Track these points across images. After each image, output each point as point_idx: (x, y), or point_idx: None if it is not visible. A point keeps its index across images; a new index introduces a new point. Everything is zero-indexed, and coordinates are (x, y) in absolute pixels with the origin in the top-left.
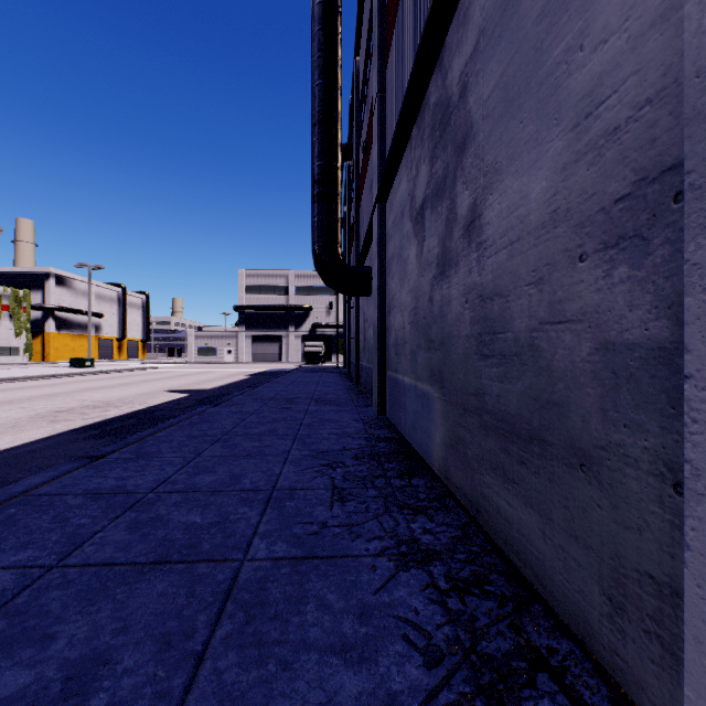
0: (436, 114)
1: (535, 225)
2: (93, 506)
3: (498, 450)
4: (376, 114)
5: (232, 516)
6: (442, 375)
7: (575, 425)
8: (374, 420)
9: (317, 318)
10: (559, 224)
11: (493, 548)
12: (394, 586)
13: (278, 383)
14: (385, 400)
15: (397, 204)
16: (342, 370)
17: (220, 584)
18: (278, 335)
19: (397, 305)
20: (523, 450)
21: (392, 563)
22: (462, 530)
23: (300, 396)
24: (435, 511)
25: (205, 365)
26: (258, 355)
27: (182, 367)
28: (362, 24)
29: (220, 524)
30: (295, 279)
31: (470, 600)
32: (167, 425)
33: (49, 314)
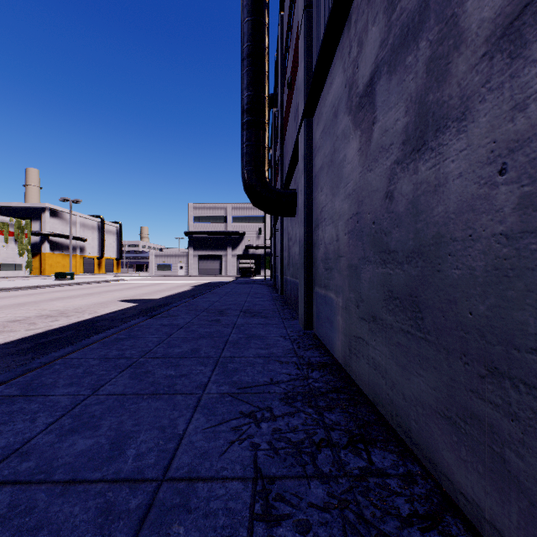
0: None
1: None
2: None
3: None
4: (303, 30)
5: None
6: (418, 300)
7: None
8: (301, 337)
9: (249, 241)
10: None
11: None
12: None
13: (214, 294)
14: (312, 316)
15: (328, 109)
16: (269, 282)
17: None
18: (219, 255)
19: (328, 216)
20: None
21: None
22: None
23: (231, 307)
24: None
25: (162, 278)
26: (203, 270)
27: (143, 280)
28: None
29: None
30: (232, 211)
31: None
32: (88, 342)
33: (45, 239)
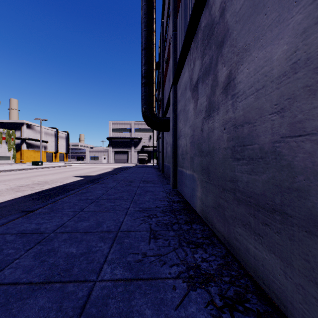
0: (205, 31)
1: (277, 75)
2: (18, 241)
3: (247, 214)
4: (172, 42)
5: (93, 249)
6: (209, 169)
7: (315, 205)
8: (171, 191)
9: (144, 143)
10: (299, 70)
11: (245, 273)
12: (187, 303)
13: (126, 172)
14: (176, 181)
15: (183, 84)
16: (155, 166)
17: (79, 300)
18: (126, 151)
19: (183, 134)
20: (267, 217)
21: (185, 284)
22: (224, 259)
23: (135, 179)
24: (207, 246)
25: (93, 164)
26: (117, 160)
27: (83, 165)
28: (165, 4)
29: (86, 254)
30: (134, 125)
31: (237, 316)
32: (69, 193)
33: (23, 141)
